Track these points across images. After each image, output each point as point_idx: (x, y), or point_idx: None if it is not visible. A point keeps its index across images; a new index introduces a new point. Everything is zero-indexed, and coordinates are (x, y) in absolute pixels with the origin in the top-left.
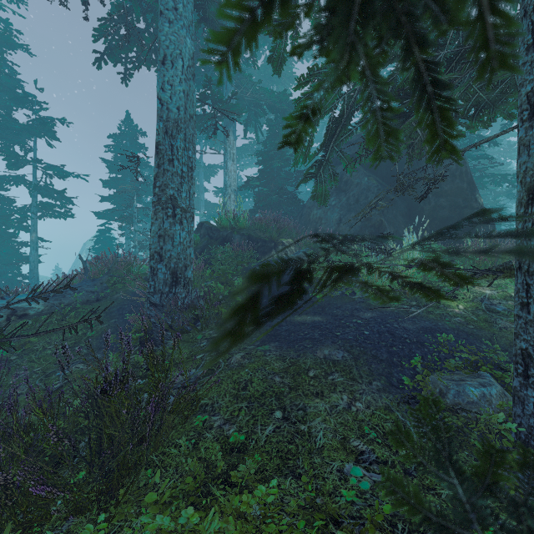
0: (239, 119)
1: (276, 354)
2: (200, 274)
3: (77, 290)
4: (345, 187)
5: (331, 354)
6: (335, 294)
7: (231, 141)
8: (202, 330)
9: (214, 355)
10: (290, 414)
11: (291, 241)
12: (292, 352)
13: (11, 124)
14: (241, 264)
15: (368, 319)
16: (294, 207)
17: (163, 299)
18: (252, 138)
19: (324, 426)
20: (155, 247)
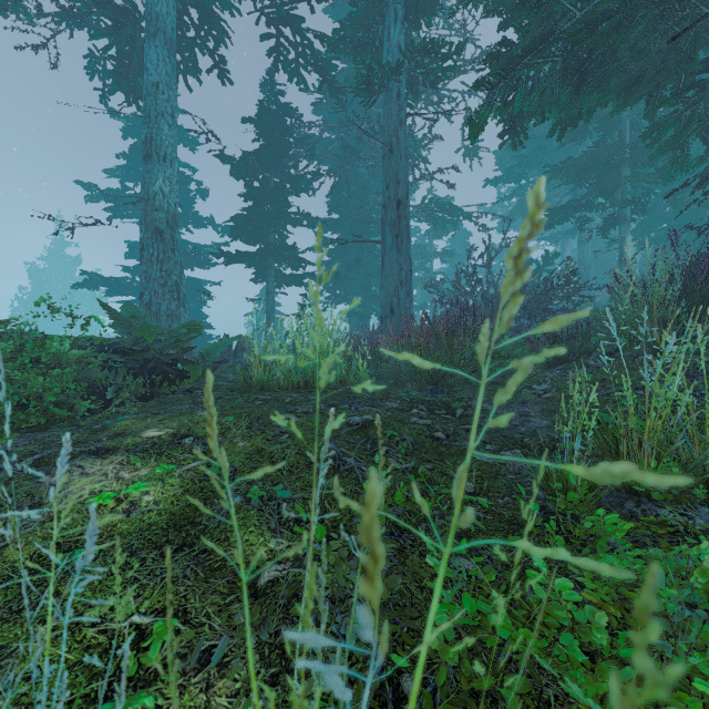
0: None
1: None
2: None
3: None
4: None
5: None
6: None
7: (568, 244)
8: None
9: None
10: None
11: None
12: None
13: None
14: None
15: None
16: None
17: None
18: None
19: None
20: None
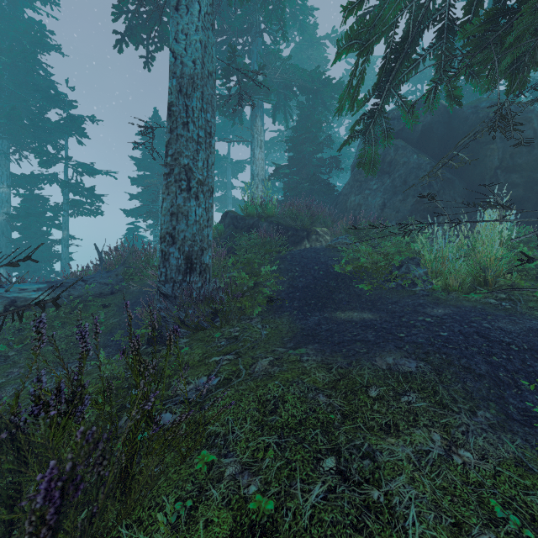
0: (267, 98)
1: (317, 360)
2: (221, 263)
3: (89, 282)
4: (388, 168)
5: (398, 363)
6: (389, 286)
7: (258, 127)
8: (221, 328)
9: (234, 358)
10: (350, 464)
11: (326, 230)
12: (339, 359)
13: (43, 123)
14: (269, 253)
15: (440, 316)
16: (328, 196)
17: (175, 290)
18: (281, 131)
19: (415, 495)
20: (167, 227)
